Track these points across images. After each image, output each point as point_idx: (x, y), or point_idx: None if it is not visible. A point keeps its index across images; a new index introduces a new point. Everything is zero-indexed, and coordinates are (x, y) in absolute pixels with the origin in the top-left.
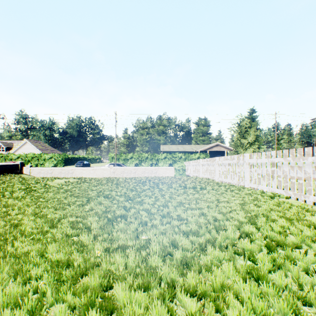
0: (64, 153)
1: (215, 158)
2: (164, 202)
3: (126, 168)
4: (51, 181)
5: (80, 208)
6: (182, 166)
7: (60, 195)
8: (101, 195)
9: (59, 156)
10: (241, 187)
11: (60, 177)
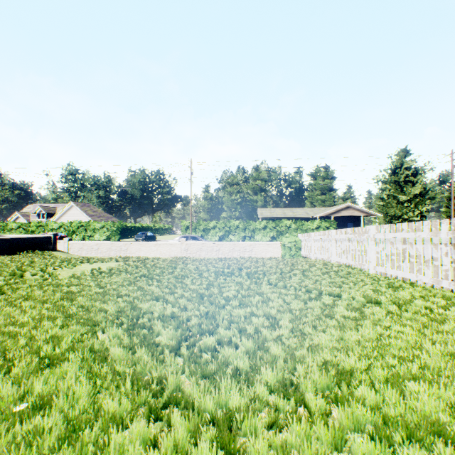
0: (120, 221)
1: (365, 227)
2: (281, 358)
3: (204, 243)
4: (70, 268)
5: (16, 388)
6: (296, 240)
7: (37, 311)
8: (124, 317)
9: (114, 225)
10: (448, 294)
11: (92, 260)
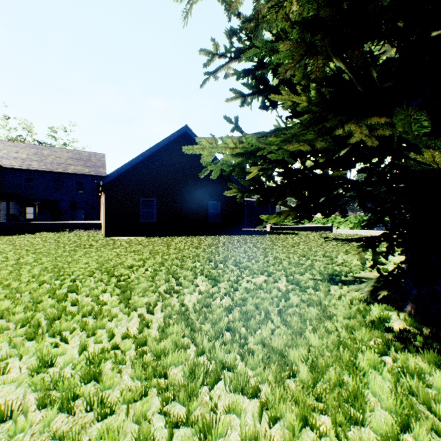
0: (360, 215)
1: None
2: None
3: None
4: None
5: None
6: None
7: None
8: None
9: (355, 218)
10: None
11: None
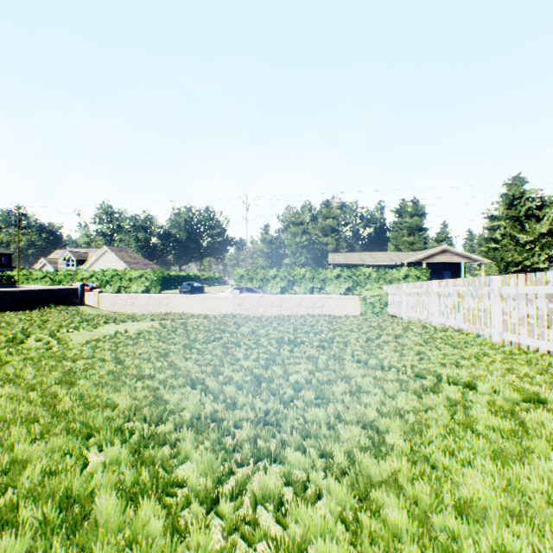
0: (161, 269)
1: (485, 278)
2: (410, 535)
3: (262, 297)
4: (89, 330)
5: None
6: (380, 294)
7: (12, 406)
8: (138, 420)
9: (154, 273)
10: None
11: (120, 319)
